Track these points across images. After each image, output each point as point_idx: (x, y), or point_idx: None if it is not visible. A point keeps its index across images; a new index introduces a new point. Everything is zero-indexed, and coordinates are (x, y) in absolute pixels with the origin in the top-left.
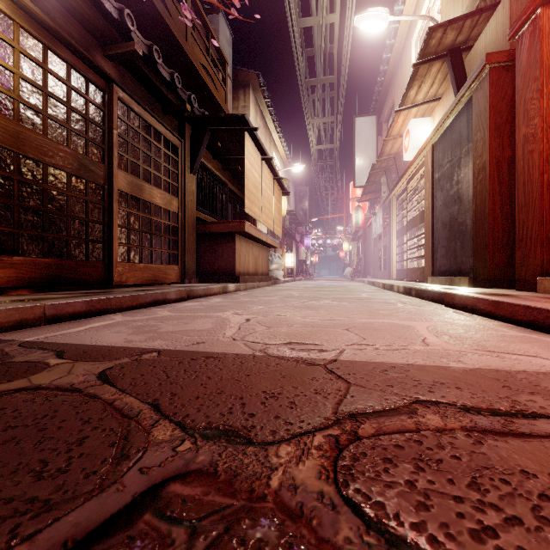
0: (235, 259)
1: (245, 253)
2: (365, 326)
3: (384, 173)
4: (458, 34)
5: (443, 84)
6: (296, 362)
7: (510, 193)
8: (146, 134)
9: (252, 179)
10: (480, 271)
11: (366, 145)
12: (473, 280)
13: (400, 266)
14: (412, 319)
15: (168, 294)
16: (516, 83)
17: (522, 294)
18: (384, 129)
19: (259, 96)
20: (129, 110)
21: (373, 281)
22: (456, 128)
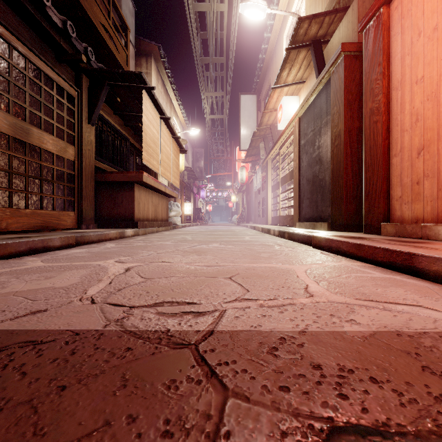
0: (134, 207)
1: (144, 201)
2: (248, 273)
3: (262, 140)
4: (319, 28)
5: (307, 70)
6: (158, 341)
7: (358, 156)
8: (34, 77)
9: (150, 134)
10: (337, 218)
11: (249, 117)
12: (331, 225)
13: (275, 214)
14: (290, 262)
15: (50, 241)
16: (364, 67)
17: (372, 237)
18: (262, 106)
19: (160, 66)
20: (11, 48)
21: (254, 226)
22: (318, 104)
